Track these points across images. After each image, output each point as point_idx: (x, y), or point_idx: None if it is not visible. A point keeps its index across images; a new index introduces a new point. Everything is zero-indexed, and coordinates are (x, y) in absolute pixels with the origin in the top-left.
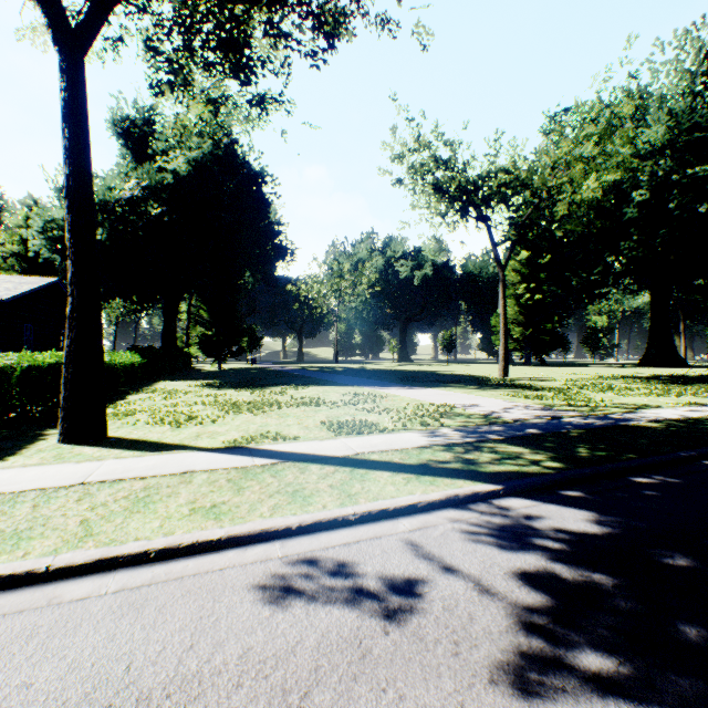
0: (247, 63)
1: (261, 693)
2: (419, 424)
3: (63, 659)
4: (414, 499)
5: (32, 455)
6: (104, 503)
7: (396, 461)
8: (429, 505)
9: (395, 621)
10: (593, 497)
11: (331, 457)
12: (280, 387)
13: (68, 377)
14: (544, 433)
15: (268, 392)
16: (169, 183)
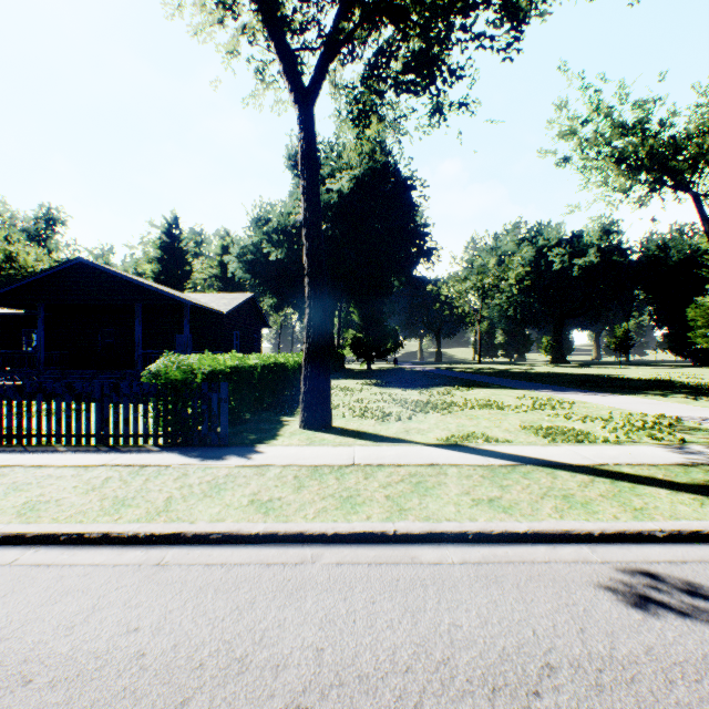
0: (440, 75)
1: (705, 696)
2: (646, 437)
3: (468, 611)
4: None
5: (290, 436)
6: (389, 484)
7: (661, 478)
8: None
9: None
10: None
11: (571, 465)
12: (442, 388)
13: (306, 375)
14: None
15: (434, 392)
16: (334, 201)
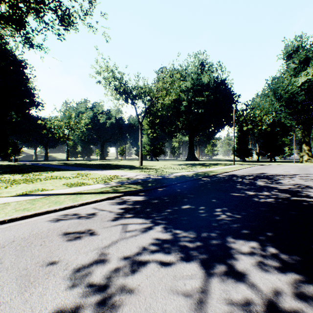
0: (25, 29)
1: (55, 231)
2: (104, 182)
3: None
4: (97, 199)
5: None
6: None
7: (93, 192)
8: (101, 200)
9: (88, 218)
10: (146, 194)
11: (69, 193)
12: (38, 172)
13: None
14: (143, 181)
15: (31, 175)
16: None
